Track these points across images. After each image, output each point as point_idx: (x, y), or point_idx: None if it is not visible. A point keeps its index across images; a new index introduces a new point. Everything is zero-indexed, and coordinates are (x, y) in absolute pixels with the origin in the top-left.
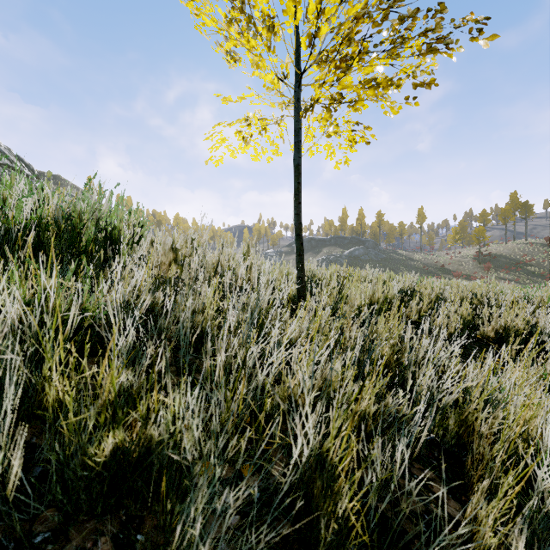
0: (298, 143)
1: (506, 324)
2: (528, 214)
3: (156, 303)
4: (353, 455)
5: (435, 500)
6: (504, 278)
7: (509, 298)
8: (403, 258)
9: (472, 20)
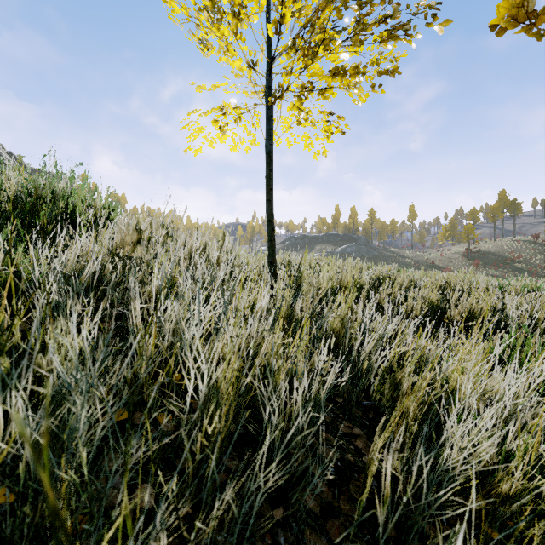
0: (270, 131)
1: (471, 307)
2: (517, 212)
3: (106, 274)
4: (281, 411)
5: (354, 451)
6: (492, 275)
7: (480, 285)
8: (394, 255)
9: (425, 5)
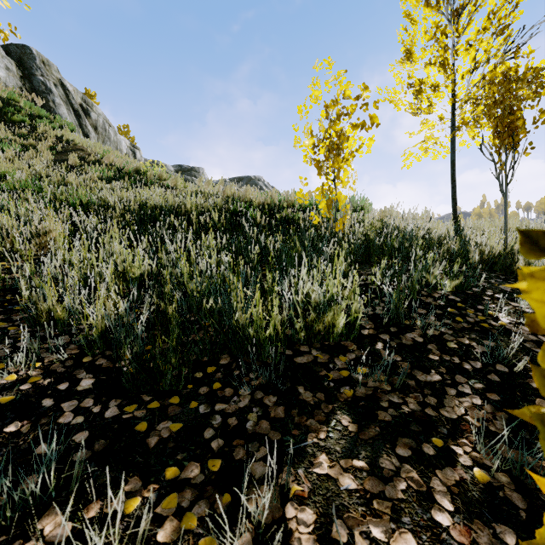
0: (453, 149)
1: None
2: None
3: None
4: None
5: None
6: None
7: None
8: None
9: None
